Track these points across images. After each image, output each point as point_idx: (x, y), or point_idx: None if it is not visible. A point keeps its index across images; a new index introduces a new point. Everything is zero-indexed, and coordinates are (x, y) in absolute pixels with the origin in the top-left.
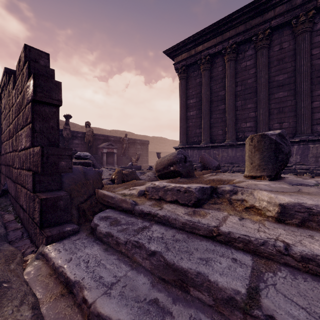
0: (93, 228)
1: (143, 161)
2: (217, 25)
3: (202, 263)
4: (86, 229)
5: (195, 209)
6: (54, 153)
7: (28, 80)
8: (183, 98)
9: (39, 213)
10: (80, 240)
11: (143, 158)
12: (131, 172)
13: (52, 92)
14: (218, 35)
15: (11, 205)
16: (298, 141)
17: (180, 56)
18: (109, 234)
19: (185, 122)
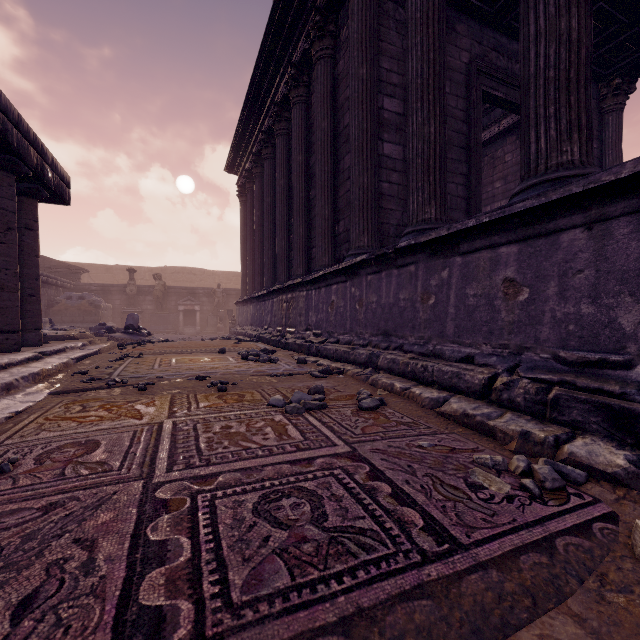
0: None
1: None
2: (239, 133)
3: None
4: None
5: None
6: None
7: None
8: (243, 232)
9: None
10: None
11: None
12: None
13: None
14: (249, 143)
15: None
16: (268, 294)
17: (239, 172)
18: None
19: (246, 265)
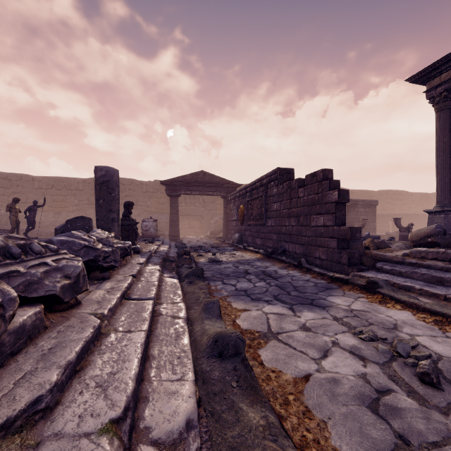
0: (379, 268)
1: (367, 229)
2: None
3: (450, 276)
4: (371, 270)
5: (450, 262)
6: (354, 230)
7: (330, 191)
8: (444, 138)
9: (347, 258)
10: (374, 272)
11: (367, 225)
12: (381, 242)
13: (345, 196)
14: None
15: (296, 259)
16: None
17: (437, 78)
18: (393, 269)
19: (448, 172)
